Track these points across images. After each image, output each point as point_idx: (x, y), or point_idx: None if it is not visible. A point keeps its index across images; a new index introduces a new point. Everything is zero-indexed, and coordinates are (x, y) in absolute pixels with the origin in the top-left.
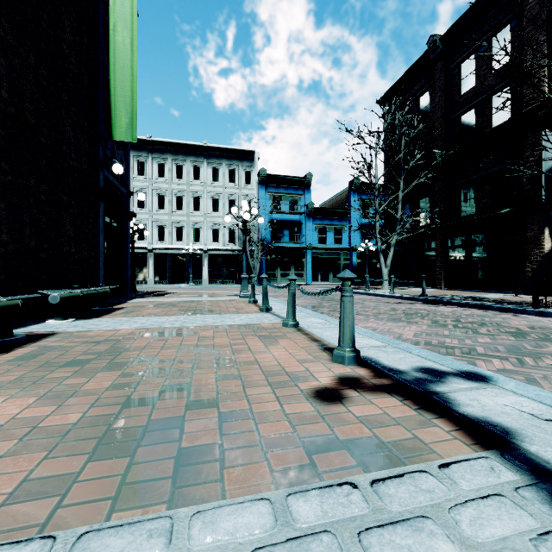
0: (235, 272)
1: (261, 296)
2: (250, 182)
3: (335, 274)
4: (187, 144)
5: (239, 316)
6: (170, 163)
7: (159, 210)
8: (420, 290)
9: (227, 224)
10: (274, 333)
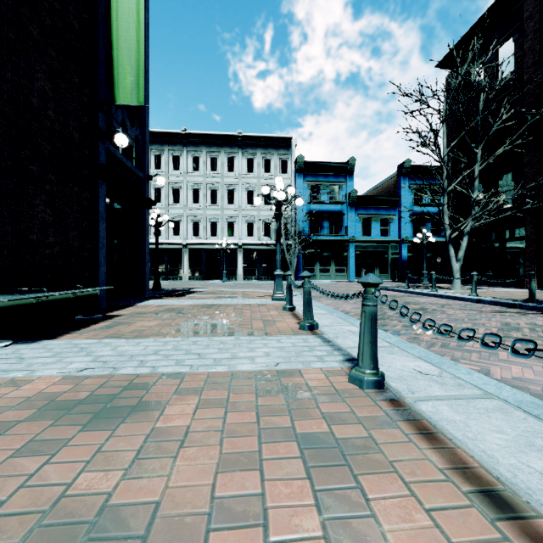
0: (270, 267)
1: (300, 298)
2: (287, 171)
3: (382, 270)
4: (221, 135)
5: (265, 341)
6: (204, 156)
7: (194, 204)
8: (505, 290)
9: (262, 217)
10: (338, 417)
